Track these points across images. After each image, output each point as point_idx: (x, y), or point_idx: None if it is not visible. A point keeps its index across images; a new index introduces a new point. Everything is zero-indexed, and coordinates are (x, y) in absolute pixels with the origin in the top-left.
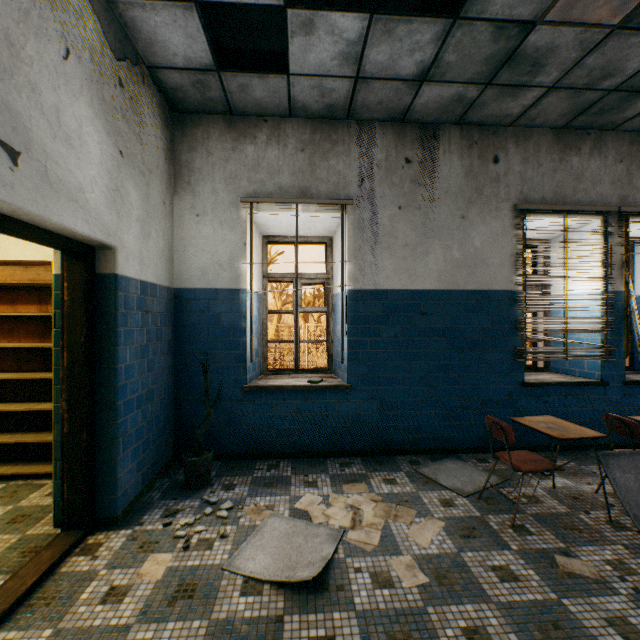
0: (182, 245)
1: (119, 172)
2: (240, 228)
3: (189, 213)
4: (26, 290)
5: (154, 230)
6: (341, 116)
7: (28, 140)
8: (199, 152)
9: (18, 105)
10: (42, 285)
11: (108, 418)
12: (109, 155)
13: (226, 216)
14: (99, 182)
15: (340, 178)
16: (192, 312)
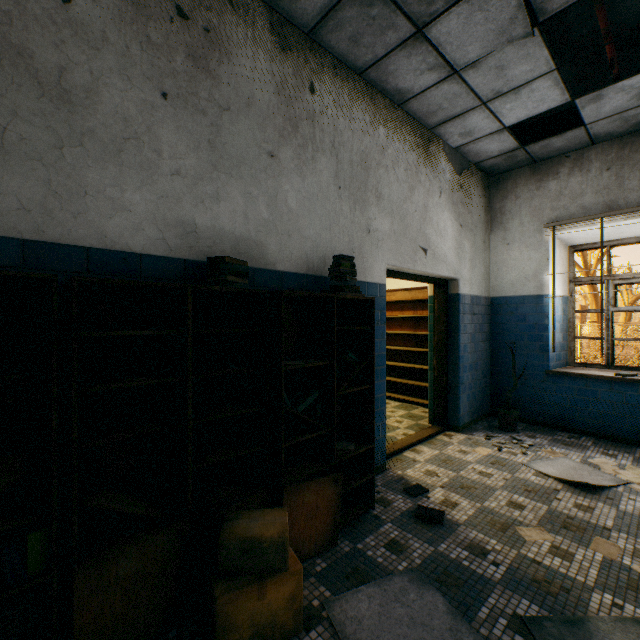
0: (495, 267)
1: (459, 237)
2: (543, 248)
3: (501, 244)
4: (407, 303)
5: (477, 262)
6: None
7: (429, 243)
8: (508, 199)
9: (426, 231)
10: (415, 300)
11: (454, 372)
12: (455, 230)
13: (530, 241)
14: (451, 247)
15: None
16: (503, 313)
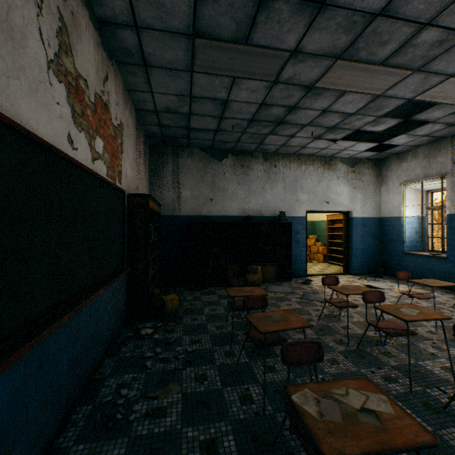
0: (383, 203)
1: (353, 193)
2: (401, 194)
3: (385, 192)
4: None
5: (368, 202)
6: (440, 139)
7: (330, 199)
8: (388, 170)
9: (328, 195)
10: None
11: (350, 250)
12: (349, 191)
13: (396, 191)
14: (346, 198)
15: (441, 165)
16: (386, 225)
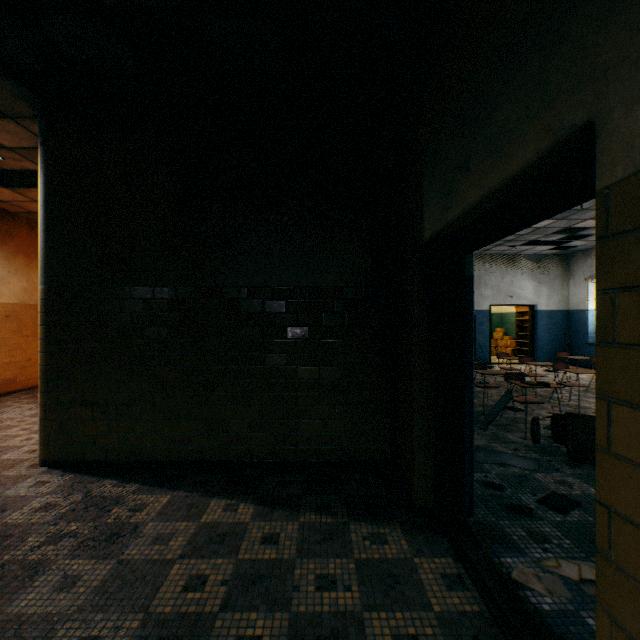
0: (570, 296)
1: (537, 287)
2: (585, 288)
3: (572, 285)
4: None
5: (554, 295)
6: None
7: (514, 293)
8: (574, 265)
9: (512, 289)
10: None
11: (535, 341)
12: (534, 285)
13: (581, 285)
14: (530, 292)
15: None
16: (573, 317)
